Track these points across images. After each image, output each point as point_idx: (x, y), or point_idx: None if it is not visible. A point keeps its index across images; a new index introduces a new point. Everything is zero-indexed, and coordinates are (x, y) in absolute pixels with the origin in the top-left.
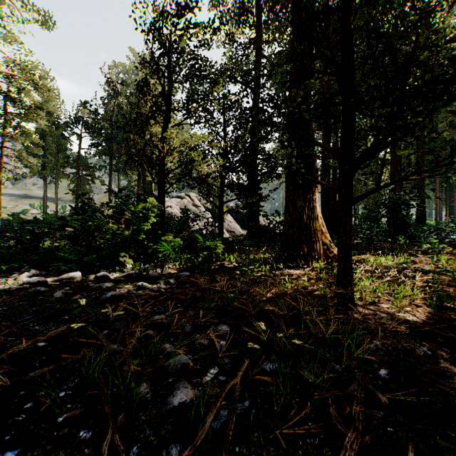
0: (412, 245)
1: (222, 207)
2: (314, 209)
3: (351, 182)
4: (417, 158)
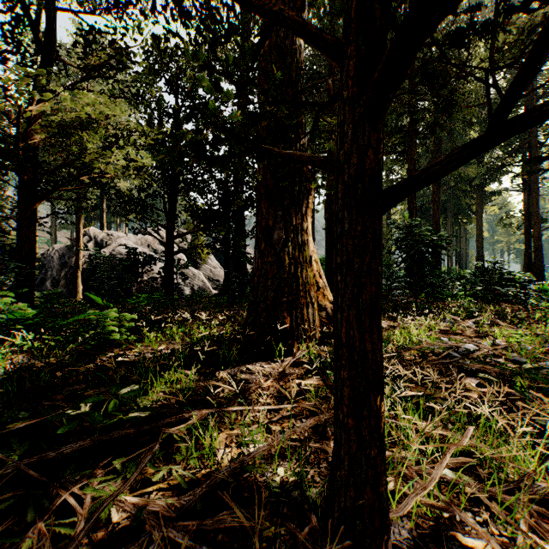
0: (434, 298)
1: (171, 244)
2: (305, 245)
3: (380, 135)
4: (433, 194)
